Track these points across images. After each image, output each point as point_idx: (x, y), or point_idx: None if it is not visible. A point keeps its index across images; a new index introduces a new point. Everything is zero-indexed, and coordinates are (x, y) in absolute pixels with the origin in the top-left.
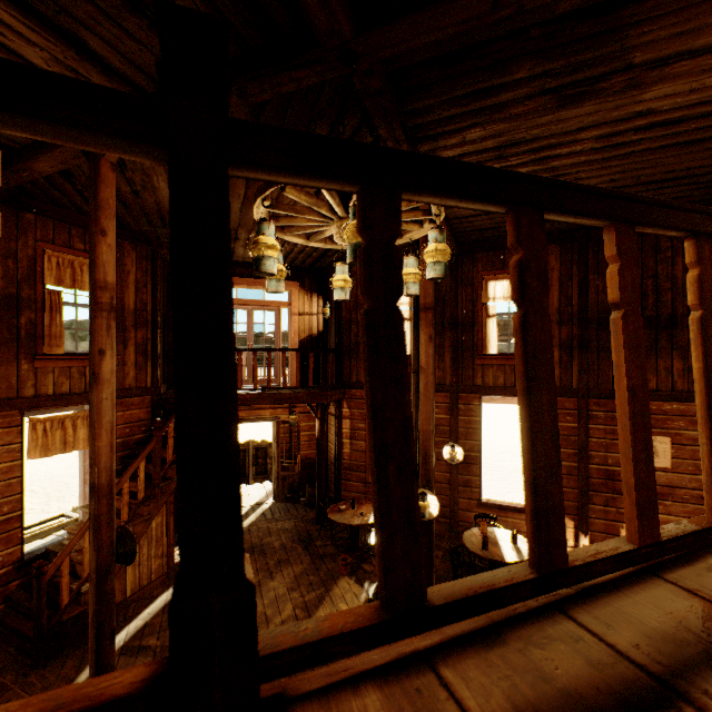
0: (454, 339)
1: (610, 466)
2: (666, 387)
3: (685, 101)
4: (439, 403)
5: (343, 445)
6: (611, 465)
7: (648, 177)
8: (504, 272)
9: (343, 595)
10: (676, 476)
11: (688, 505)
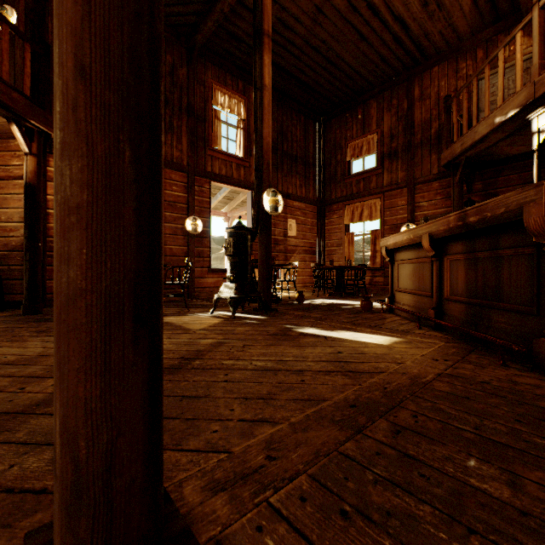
0: (193, 126)
1: (276, 236)
2: (295, 193)
3: (390, 1)
4: (178, 181)
5: (48, 217)
6: (277, 236)
7: (331, 53)
8: (226, 88)
9: (187, 320)
10: (298, 240)
11: (301, 255)
